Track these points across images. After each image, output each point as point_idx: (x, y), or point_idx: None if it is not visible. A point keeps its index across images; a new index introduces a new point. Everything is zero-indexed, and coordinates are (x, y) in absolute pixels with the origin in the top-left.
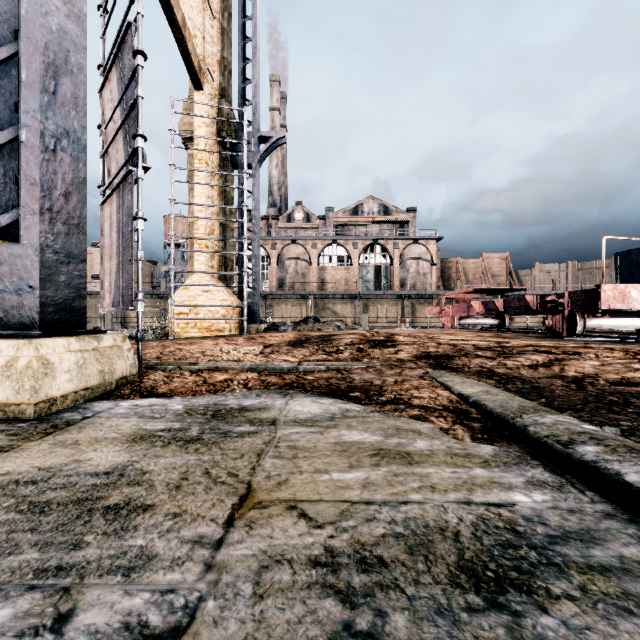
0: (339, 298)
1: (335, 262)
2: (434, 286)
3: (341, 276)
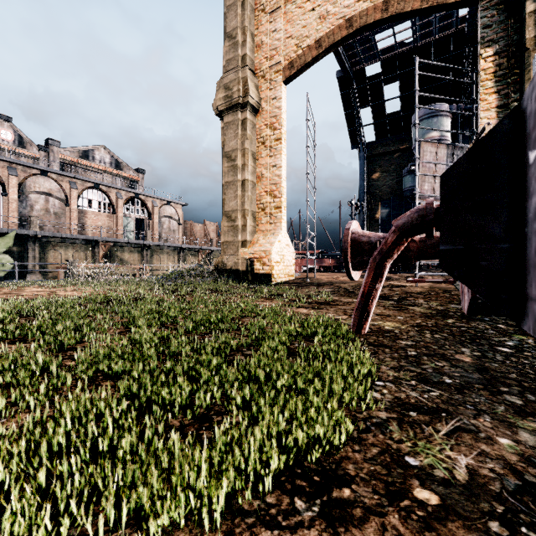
0: (128, 246)
1: (96, 207)
2: (181, 241)
3: (103, 223)
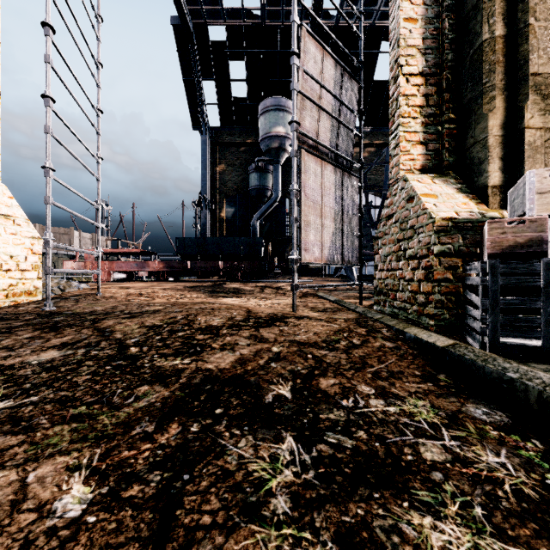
0: None
1: None
2: None
3: None
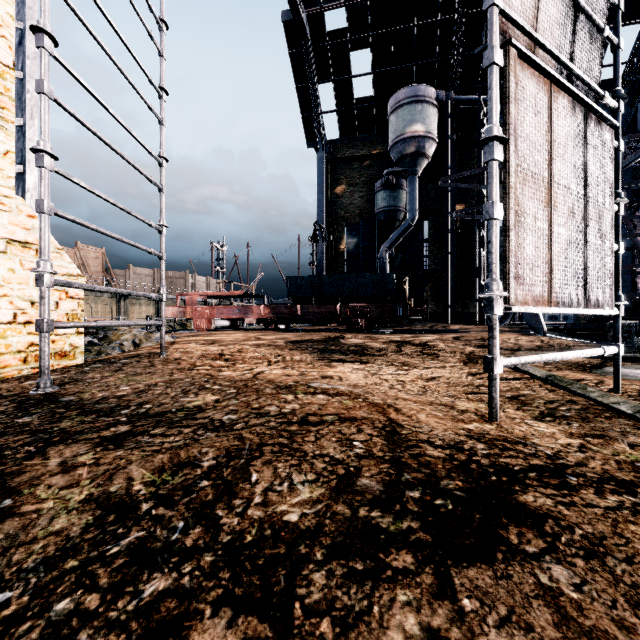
0: None
1: None
2: None
3: None
